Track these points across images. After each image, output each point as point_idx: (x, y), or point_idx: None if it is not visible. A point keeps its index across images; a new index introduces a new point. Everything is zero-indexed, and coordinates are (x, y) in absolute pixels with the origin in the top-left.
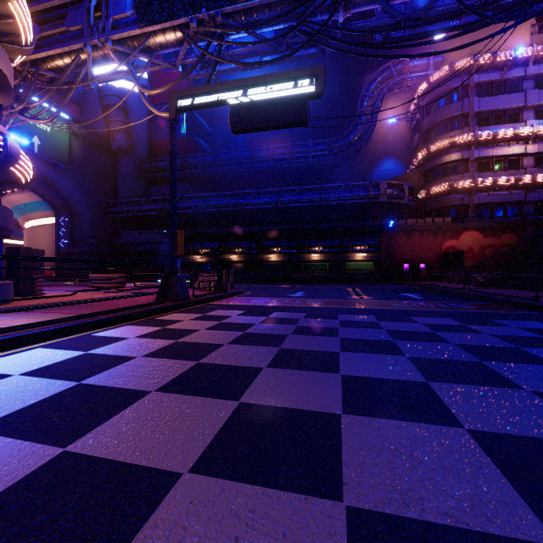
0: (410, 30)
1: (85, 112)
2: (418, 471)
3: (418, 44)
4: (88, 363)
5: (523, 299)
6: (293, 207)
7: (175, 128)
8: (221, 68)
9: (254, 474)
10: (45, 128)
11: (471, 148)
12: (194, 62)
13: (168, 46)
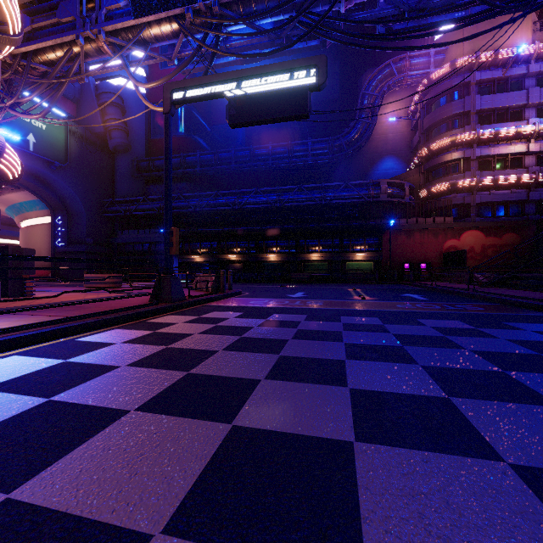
0: (413, 22)
1: (81, 110)
2: (461, 530)
3: (423, 35)
4: (64, 374)
5: (532, 300)
6: (292, 206)
7: (170, 122)
8: (218, 61)
9: (246, 536)
10: (40, 126)
11: (472, 146)
12: (190, 54)
13: (163, 38)
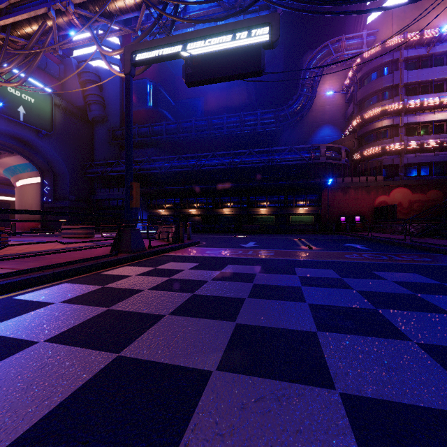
0: None
1: (65, 87)
2: None
3: None
4: None
5: None
6: (244, 167)
7: (130, 82)
8: (177, 33)
9: None
10: (29, 99)
11: (400, 115)
12: (151, 23)
13: (127, 10)
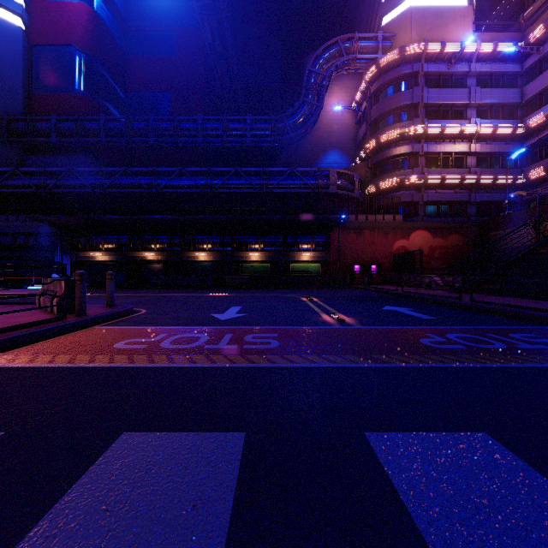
0: None
1: None
2: None
3: None
4: None
5: None
6: (227, 194)
7: None
8: None
9: None
10: None
11: (420, 141)
12: None
13: None
